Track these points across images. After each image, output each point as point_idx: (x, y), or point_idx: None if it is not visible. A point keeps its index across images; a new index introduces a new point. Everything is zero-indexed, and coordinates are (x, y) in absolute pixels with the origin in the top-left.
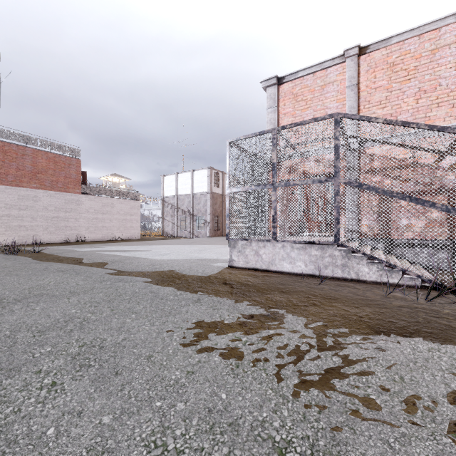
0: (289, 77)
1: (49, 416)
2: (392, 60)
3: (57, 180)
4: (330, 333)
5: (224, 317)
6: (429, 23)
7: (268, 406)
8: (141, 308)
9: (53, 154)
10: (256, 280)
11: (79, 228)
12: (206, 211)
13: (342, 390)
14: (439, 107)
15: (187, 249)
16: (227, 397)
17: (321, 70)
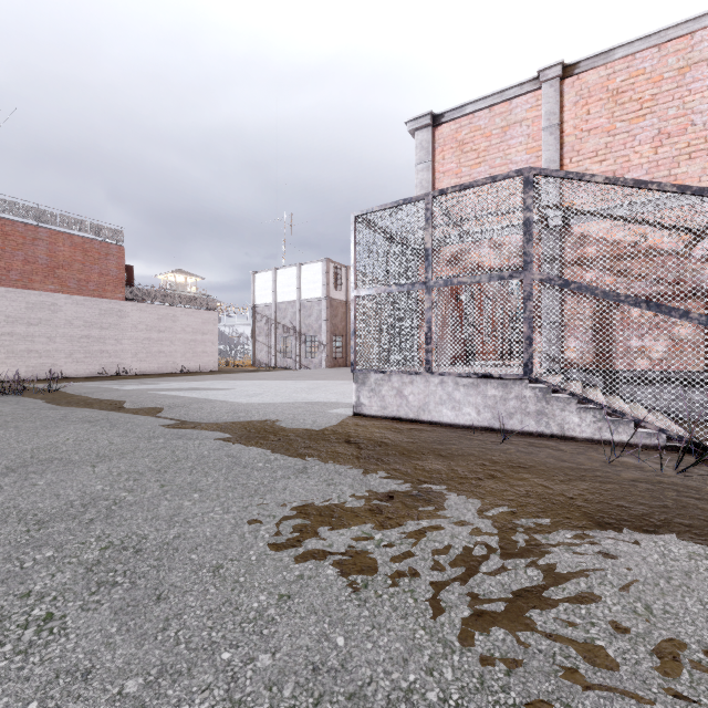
0: (451, 114)
1: (32, 679)
2: (615, 86)
3: (87, 279)
4: (522, 525)
5: (346, 498)
6: (676, 25)
7: (417, 661)
8: (210, 483)
9: (81, 239)
10: (398, 436)
11: (122, 354)
12: (320, 327)
13: (546, 629)
14: (691, 159)
15: (290, 386)
16: (347, 643)
17: (502, 102)
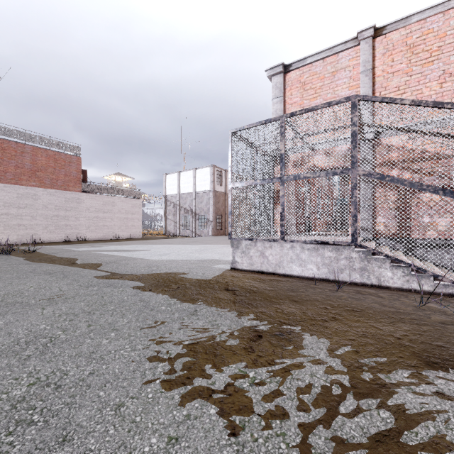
0: (296, 64)
1: None
2: (412, 41)
3: (57, 178)
4: (366, 365)
5: (225, 337)
6: None
7: None
8: (124, 323)
9: (52, 152)
10: (262, 285)
11: (79, 227)
12: (208, 209)
13: None
14: None
15: (188, 248)
16: None
17: (332, 55)
